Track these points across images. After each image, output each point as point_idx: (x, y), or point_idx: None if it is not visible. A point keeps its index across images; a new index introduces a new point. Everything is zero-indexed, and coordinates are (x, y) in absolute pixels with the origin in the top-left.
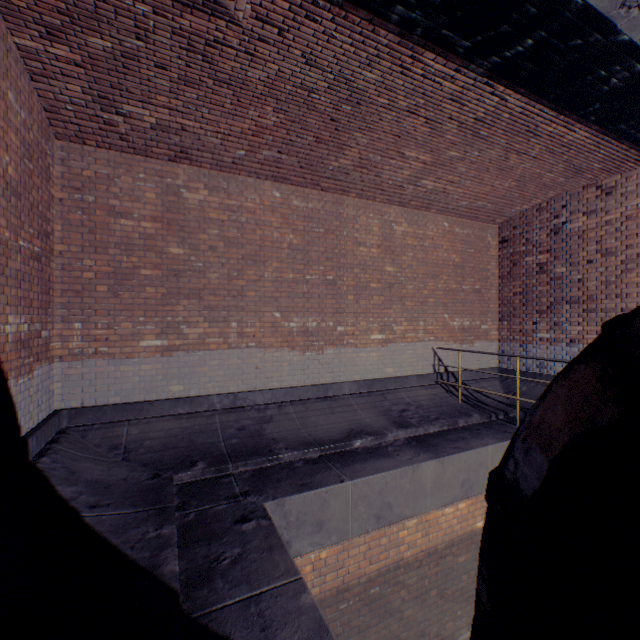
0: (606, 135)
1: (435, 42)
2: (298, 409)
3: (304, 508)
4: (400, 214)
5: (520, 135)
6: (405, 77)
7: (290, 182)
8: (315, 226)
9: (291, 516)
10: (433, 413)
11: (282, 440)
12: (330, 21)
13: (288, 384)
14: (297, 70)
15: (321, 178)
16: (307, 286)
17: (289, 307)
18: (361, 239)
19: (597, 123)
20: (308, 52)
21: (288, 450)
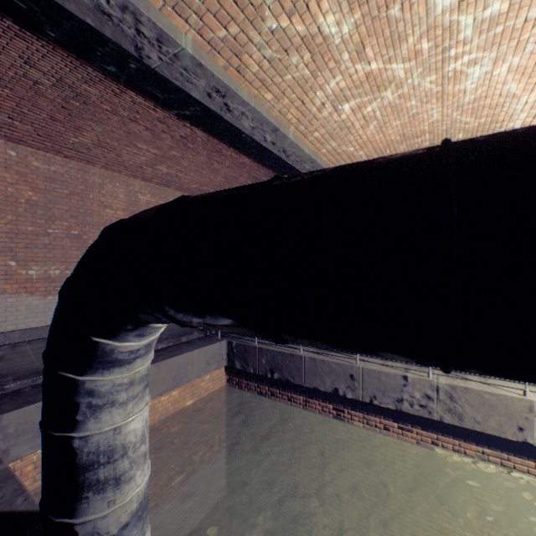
0: (259, 164)
1: (133, 87)
2: (37, 346)
3: (25, 420)
4: (145, 187)
5: (214, 152)
6: (120, 99)
7: (29, 145)
8: (59, 187)
9: (10, 429)
10: (166, 335)
11: (12, 374)
12: (41, 46)
13: (27, 326)
14: (18, 65)
15: (63, 148)
16: (50, 238)
17: (28, 257)
18: (108, 203)
19: (251, 157)
20: (26, 57)
21: (17, 380)
